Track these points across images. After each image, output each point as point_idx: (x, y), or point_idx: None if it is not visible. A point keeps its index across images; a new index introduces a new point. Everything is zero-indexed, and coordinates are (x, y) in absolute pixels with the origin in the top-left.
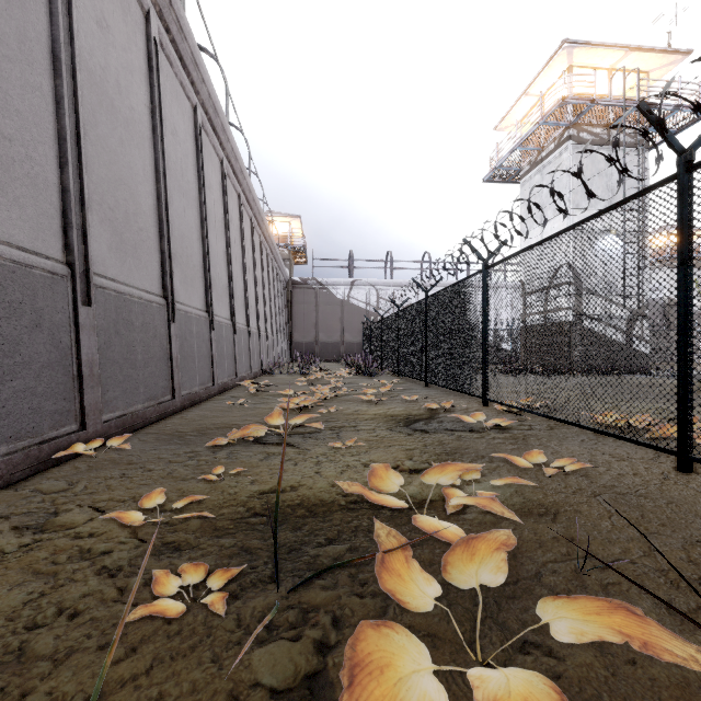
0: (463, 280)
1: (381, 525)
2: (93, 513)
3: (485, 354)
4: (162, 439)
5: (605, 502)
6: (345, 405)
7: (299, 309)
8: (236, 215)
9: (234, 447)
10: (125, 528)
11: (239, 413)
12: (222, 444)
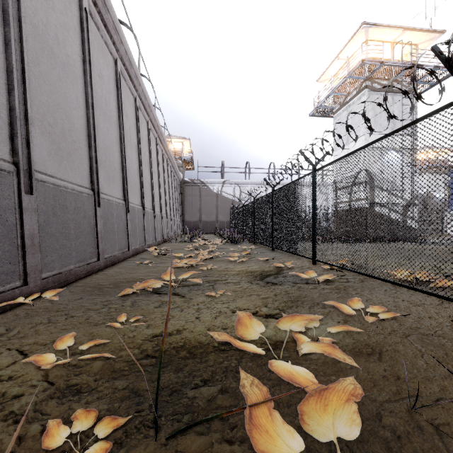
0: (299, 179)
1: (248, 376)
2: (18, 356)
3: (314, 229)
4: (86, 291)
5: (414, 342)
6: (218, 264)
7: (189, 199)
8: (145, 135)
9: (138, 297)
10: (39, 371)
11: (144, 270)
12: (129, 294)
